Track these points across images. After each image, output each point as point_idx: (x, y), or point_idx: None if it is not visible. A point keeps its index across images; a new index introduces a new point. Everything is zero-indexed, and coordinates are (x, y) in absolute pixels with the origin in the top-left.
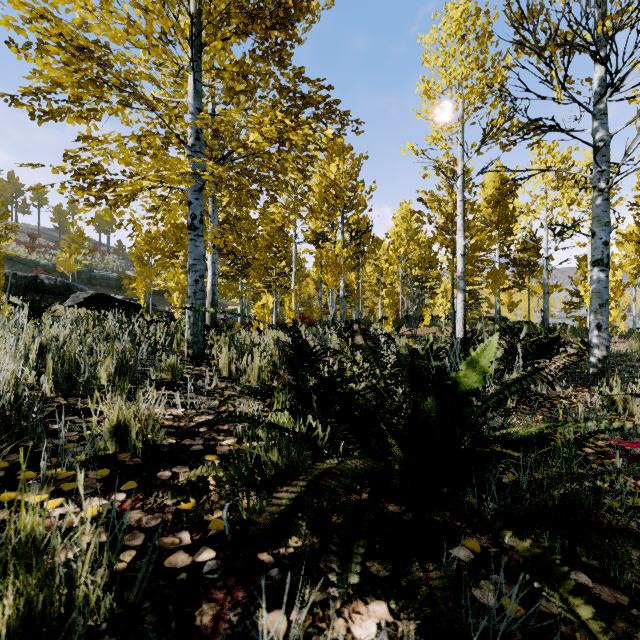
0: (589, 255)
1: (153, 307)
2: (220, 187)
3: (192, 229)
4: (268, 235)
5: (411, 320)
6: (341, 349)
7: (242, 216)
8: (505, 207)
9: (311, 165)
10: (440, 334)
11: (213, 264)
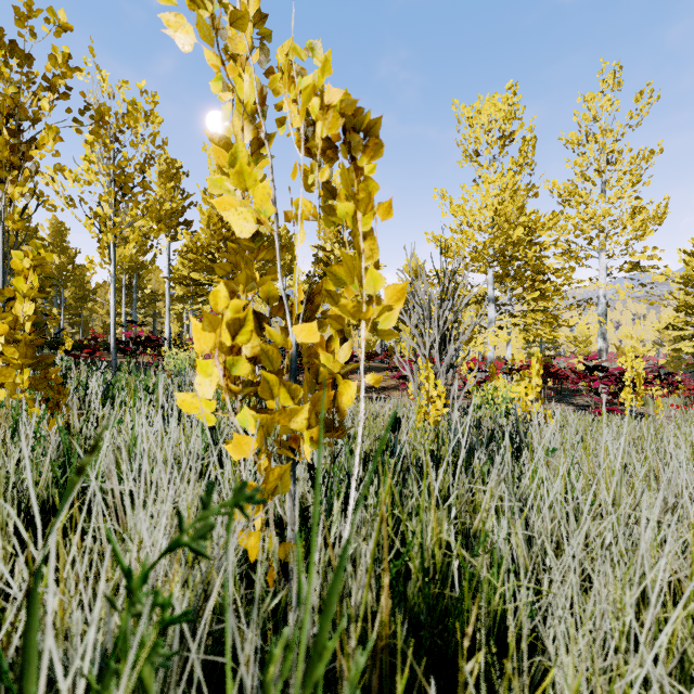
0: None
1: None
2: None
3: None
4: None
5: None
6: None
7: None
8: None
9: None
10: None
11: None
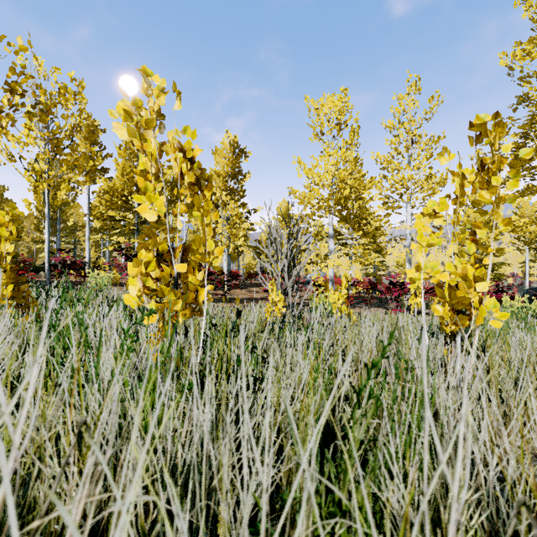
0: None
1: None
2: None
3: None
4: None
5: None
6: None
7: None
8: None
9: None
10: None
11: None
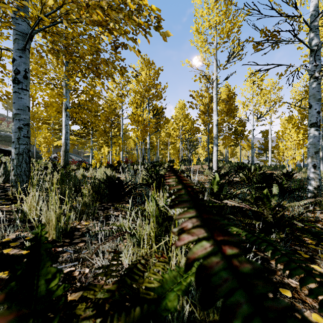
0: (269, 130)
1: (37, 154)
2: (58, 64)
3: (15, 82)
4: (103, 109)
5: (185, 161)
6: (147, 183)
7: (90, 101)
8: (231, 104)
9: (125, 48)
10: (204, 169)
11: (66, 126)
